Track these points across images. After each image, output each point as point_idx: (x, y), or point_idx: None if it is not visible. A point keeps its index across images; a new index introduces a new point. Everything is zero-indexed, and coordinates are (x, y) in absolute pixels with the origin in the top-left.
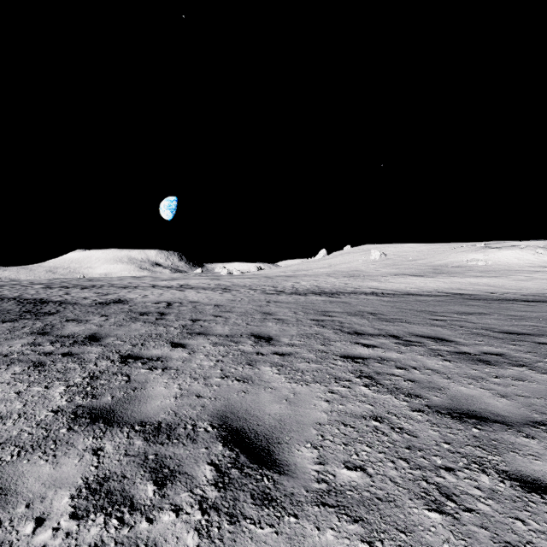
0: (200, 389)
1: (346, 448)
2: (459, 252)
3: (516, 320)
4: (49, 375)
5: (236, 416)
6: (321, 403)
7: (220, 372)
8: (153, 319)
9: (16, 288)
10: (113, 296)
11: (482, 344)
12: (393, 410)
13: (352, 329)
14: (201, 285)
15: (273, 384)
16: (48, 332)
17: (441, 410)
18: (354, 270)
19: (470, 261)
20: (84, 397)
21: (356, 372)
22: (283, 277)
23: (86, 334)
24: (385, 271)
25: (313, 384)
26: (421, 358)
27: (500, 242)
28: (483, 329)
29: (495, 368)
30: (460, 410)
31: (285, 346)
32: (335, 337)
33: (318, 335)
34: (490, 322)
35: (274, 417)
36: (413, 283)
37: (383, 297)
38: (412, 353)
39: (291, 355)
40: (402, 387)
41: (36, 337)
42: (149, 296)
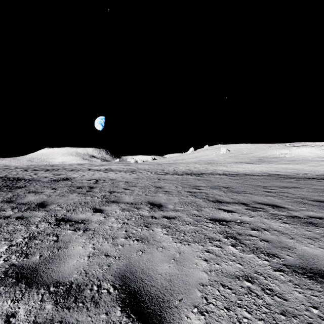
0: (108, 248)
1: (229, 314)
2: (274, 149)
3: (320, 192)
4: (0, 236)
5: (134, 276)
6: (201, 263)
7: (125, 233)
8: (85, 191)
9: (6, 171)
10: (63, 175)
11: (305, 209)
12: (259, 270)
13: (215, 198)
14: (118, 169)
15: (164, 243)
16: (13, 200)
17: (297, 270)
18: (210, 160)
19: (281, 154)
20: (18, 256)
21: (223, 233)
22: (168, 164)
23: (38, 202)
24: (229, 160)
25: (193, 243)
26: (267, 221)
27: (298, 143)
28: (301, 198)
29: (323, 230)
30: (312, 270)
31: (171, 211)
32: (204, 204)
33: (192, 203)
34: (304, 193)
35: (165, 277)
36: (247, 167)
37: (230, 176)
38: (259, 217)
39: (175, 219)
40: (261, 247)
41: (3, 204)
42: (86, 175)
